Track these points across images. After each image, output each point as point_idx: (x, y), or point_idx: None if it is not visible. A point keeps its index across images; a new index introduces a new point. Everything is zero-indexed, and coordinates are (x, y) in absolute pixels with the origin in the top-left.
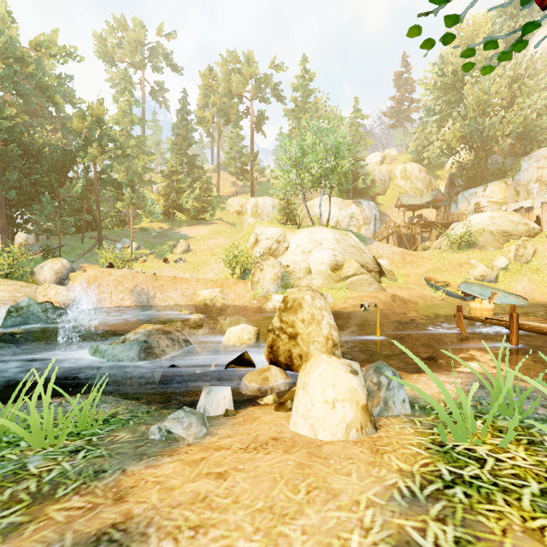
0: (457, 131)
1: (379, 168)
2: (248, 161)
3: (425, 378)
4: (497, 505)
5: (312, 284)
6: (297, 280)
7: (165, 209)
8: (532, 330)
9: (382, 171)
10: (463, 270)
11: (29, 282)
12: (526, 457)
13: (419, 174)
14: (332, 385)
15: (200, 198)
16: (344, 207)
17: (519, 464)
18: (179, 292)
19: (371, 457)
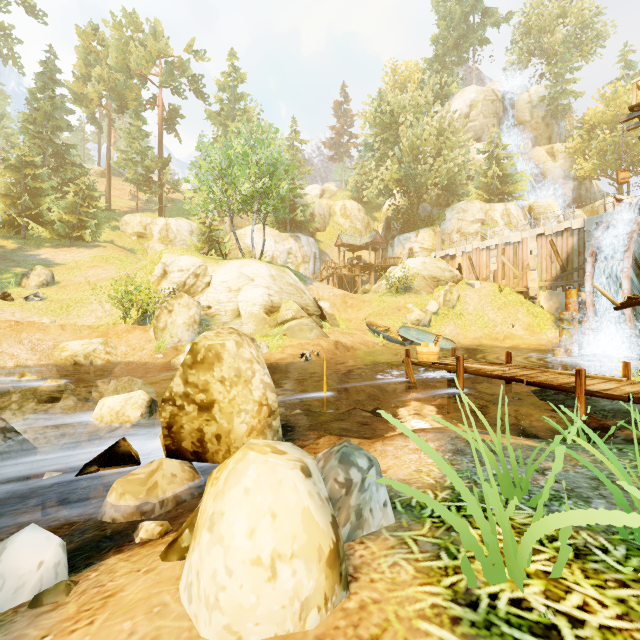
0: (394, 172)
1: (319, 202)
2: (154, 168)
3: (392, 447)
4: None
5: (241, 330)
6: (222, 326)
7: (10, 219)
8: (477, 373)
9: (322, 205)
10: (401, 314)
11: None
12: (600, 596)
13: (358, 214)
14: (270, 517)
15: (76, 208)
16: (281, 240)
17: (606, 623)
18: (25, 346)
19: None
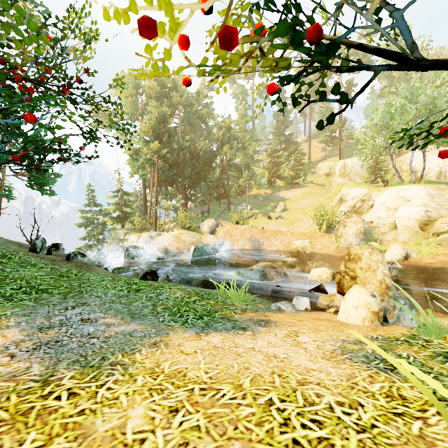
0: None
1: None
2: (336, 129)
3: None
4: (412, 347)
5: (397, 239)
6: (381, 235)
7: (268, 179)
8: None
9: None
10: None
11: (198, 232)
12: None
13: None
14: (358, 299)
15: (294, 167)
16: None
17: None
18: (279, 241)
19: (369, 330)
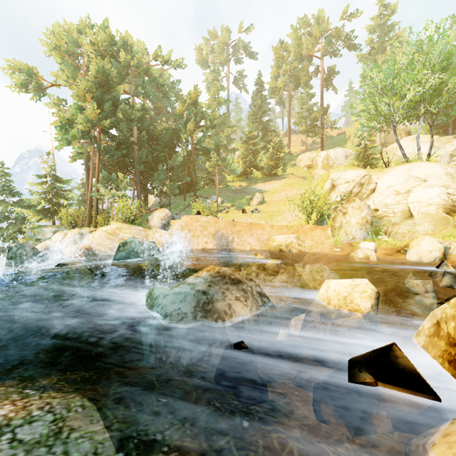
0: None
1: None
2: (318, 117)
3: None
4: None
5: (415, 230)
6: (391, 226)
7: (243, 170)
8: None
9: None
10: None
11: (145, 227)
12: None
13: None
14: None
15: (273, 157)
16: (441, 144)
17: None
18: (254, 237)
19: None
